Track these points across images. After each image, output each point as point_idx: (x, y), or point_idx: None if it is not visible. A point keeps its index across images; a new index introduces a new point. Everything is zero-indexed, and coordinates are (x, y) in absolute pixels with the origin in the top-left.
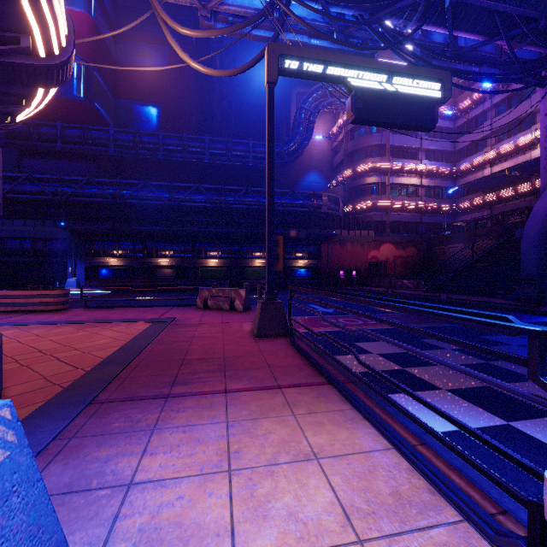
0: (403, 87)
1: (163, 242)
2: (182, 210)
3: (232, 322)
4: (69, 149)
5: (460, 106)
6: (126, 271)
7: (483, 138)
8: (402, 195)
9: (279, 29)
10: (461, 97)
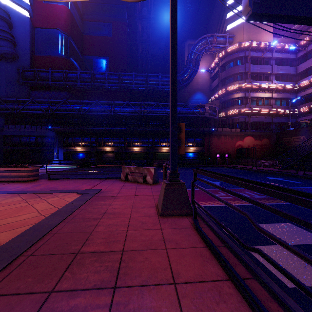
0: None
1: (107, 137)
2: (118, 118)
3: (142, 195)
4: (56, 84)
5: (300, 43)
6: (86, 154)
7: None
8: (259, 104)
9: None
10: (301, 37)
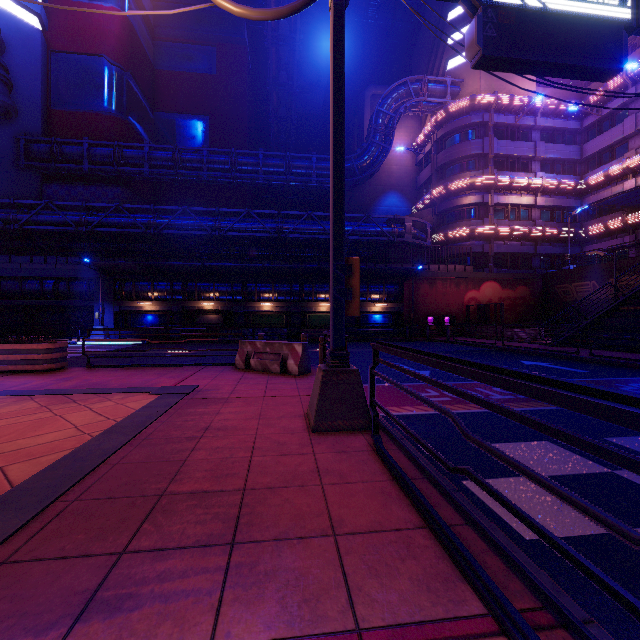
0: (566, 2)
1: (207, 281)
2: (230, 242)
3: (278, 396)
4: (98, 171)
5: (589, 99)
6: (162, 317)
7: (623, 139)
8: (510, 218)
9: None
10: (591, 87)
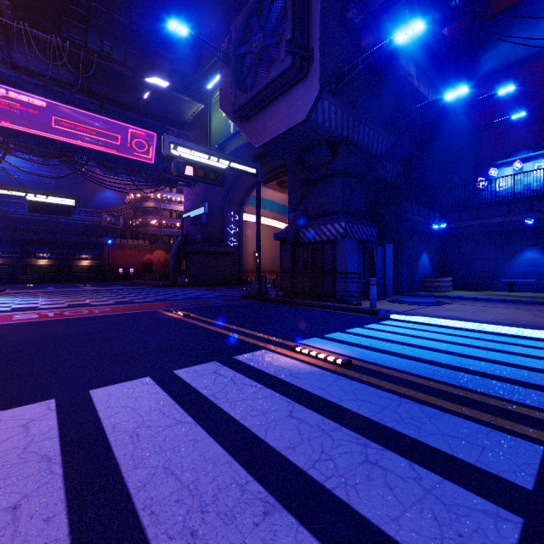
0: (55, 201)
1: None
2: None
3: None
4: None
5: None
6: None
7: None
8: (173, 217)
9: (0, 161)
10: None
